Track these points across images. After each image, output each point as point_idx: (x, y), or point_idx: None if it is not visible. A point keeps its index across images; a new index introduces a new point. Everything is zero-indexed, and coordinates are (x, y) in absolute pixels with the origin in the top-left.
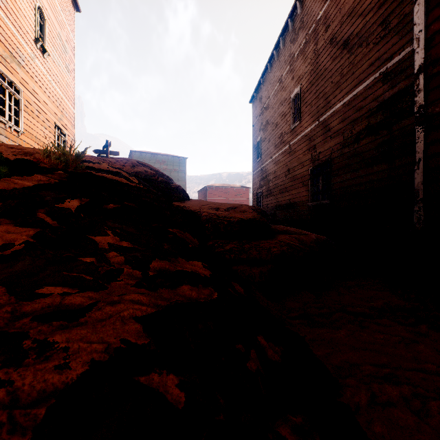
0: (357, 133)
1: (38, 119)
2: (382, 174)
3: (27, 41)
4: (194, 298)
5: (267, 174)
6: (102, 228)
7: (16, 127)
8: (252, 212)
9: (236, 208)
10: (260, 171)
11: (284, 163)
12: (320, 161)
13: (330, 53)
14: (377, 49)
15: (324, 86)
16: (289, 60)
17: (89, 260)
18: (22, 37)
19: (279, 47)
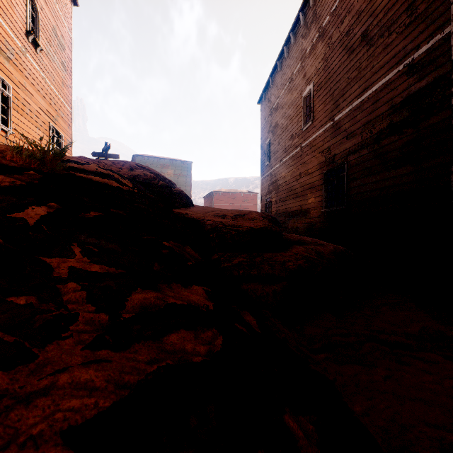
0: (378, 133)
1: (30, 118)
2: (407, 178)
3: (17, 34)
4: (188, 353)
5: (277, 179)
6: (68, 245)
7: (3, 126)
8: (263, 219)
9: (244, 215)
10: (269, 175)
11: (295, 167)
12: (334, 164)
13: (346, 47)
14: (400, 39)
15: (339, 82)
16: (301, 56)
17: (24, 302)
18: (11, 29)
19: (289, 43)
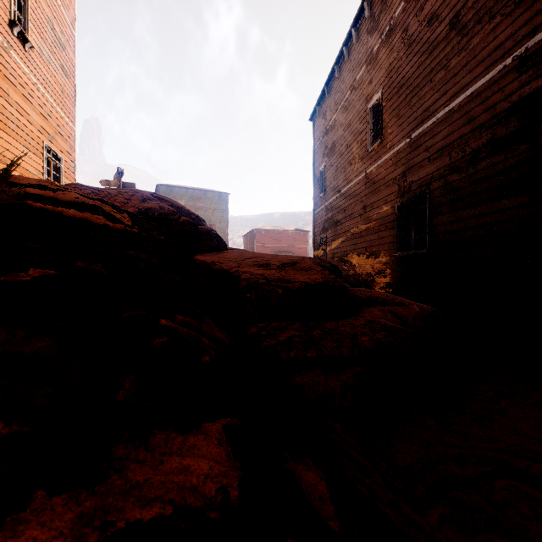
0: (474, 152)
1: (16, 135)
2: (518, 212)
3: None
4: None
5: (334, 214)
6: None
7: None
8: (321, 270)
9: (295, 264)
10: (323, 210)
11: (357, 199)
12: (411, 194)
13: (428, 40)
14: (508, 23)
15: (418, 87)
16: (365, 57)
17: None
18: None
19: (350, 42)
